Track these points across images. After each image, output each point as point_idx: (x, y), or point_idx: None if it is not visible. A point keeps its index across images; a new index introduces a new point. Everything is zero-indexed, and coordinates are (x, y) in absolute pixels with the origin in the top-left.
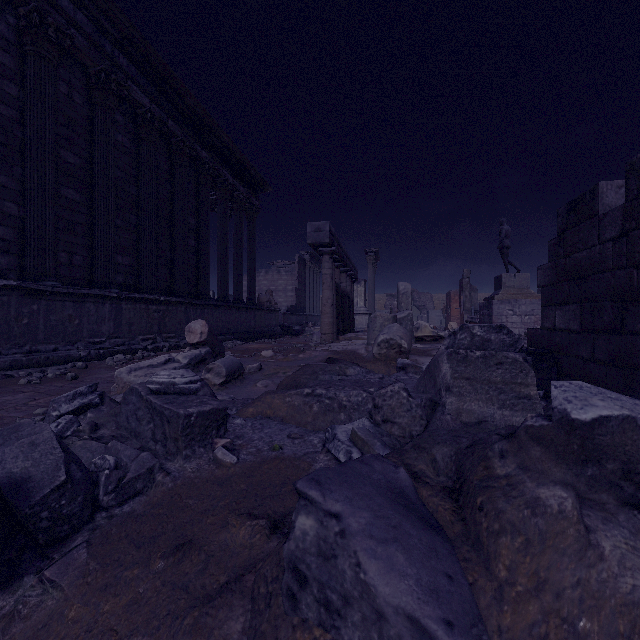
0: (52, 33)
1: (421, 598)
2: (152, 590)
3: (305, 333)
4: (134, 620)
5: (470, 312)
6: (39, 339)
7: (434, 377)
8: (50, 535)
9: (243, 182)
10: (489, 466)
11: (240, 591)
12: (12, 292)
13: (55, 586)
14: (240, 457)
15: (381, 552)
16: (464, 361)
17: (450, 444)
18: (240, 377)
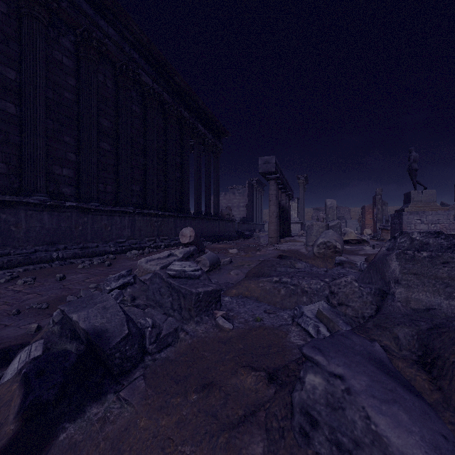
0: (95, 43)
1: (427, 452)
2: (191, 414)
3: (253, 237)
4: (183, 434)
5: (382, 221)
6: (88, 239)
7: (382, 272)
8: (120, 368)
9: (211, 131)
10: None
11: (256, 423)
12: (73, 210)
13: (128, 403)
14: (234, 325)
15: (385, 410)
16: (411, 260)
17: (409, 326)
18: (218, 267)
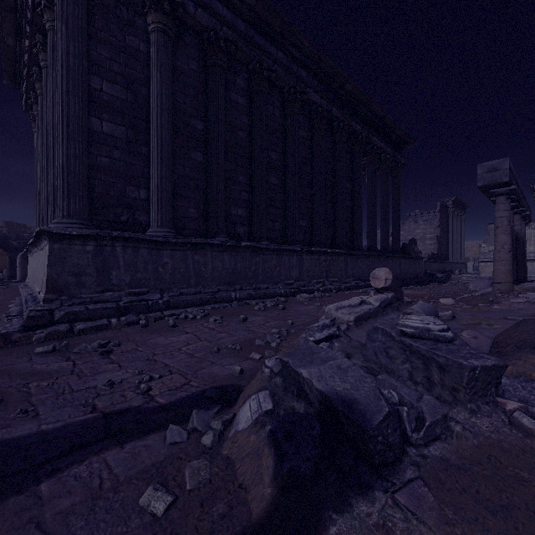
0: (265, 73)
1: None
2: None
3: (451, 281)
4: None
5: None
6: (259, 280)
7: None
8: (381, 457)
9: (389, 143)
10: None
11: None
12: (247, 250)
13: (419, 520)
14: None
15: None
16: None
17: None
18: None
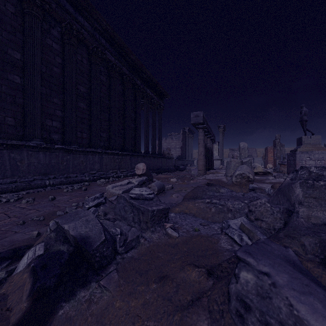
0: (75, 33)
1: None
2: (152, 298)
3: (186, 169)
4: (147, 312)
5: (280, 158)
6: (70, 171)
7: (288, 196)
8: (99, 264)
9: (156, 94)
10: None
11: (201, 306)
12: (60, 150)
13: (107, 289)
14: (179, 233)
15: (303, 299)
16: (311, 187)
17: (312, 236)
18: (163, 192)
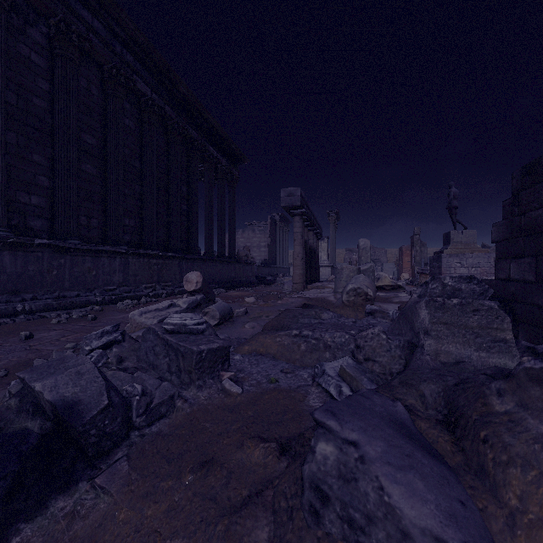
0: (75, 38)
1: (442, 521)
2: (185, 499)
3: (276, 282)
4: (173, 524)
5: (420, 264)
6: (65, 287)
7: (411, 322)
8: (97, 449)
9: (225, 156)
10: (486, 403)
11: (262, 504)
12: (45, 249)
13: (105, 492)
14: (244, 388)
15: (400, 478)
16: (441, 308)
17: (436, 382)
18: (230, 319)
